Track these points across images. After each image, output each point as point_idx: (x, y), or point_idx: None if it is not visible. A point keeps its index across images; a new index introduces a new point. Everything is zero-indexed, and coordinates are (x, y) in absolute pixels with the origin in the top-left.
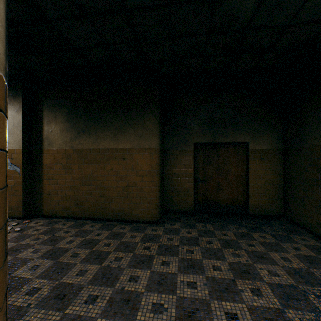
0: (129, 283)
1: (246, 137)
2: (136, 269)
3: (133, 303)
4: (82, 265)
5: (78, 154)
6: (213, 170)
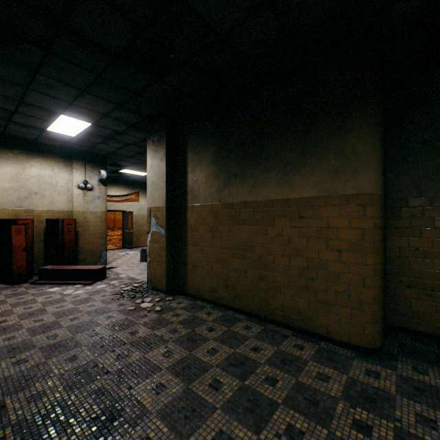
0: None
1: None
2: None
3: None
4: (224, 416)
5: (228, 211)
6: None
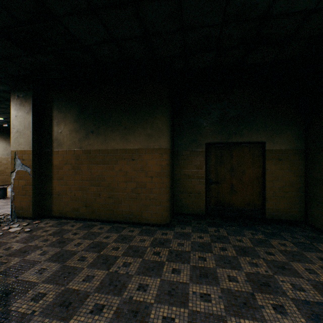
0: (137, 292)
1: (262, 136)
2: (145, 276)
3: (142, 315)
4: (89, 269)
5: (87, 155)
6: (226, 171)
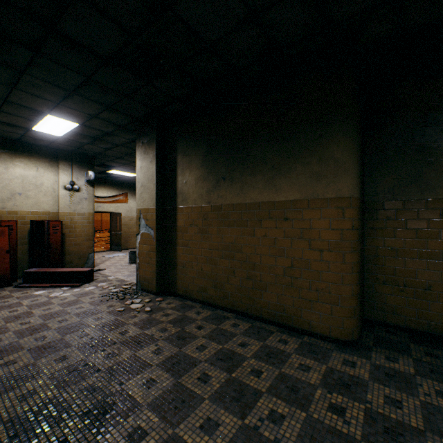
0: None
1: None
2: None
3: None
4: (212, 405)
5: (217, 212)
6: None
